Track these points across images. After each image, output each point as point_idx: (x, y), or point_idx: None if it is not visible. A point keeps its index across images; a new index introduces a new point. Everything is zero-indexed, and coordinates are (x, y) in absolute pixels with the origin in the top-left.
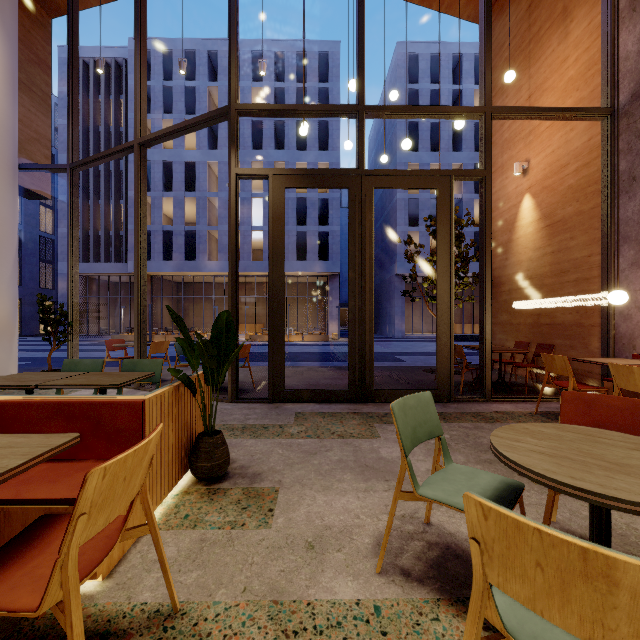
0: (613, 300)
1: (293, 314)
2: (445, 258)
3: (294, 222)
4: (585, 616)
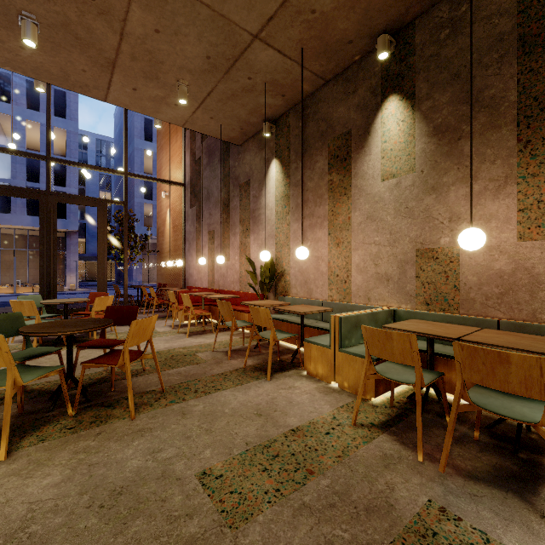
0: (167, 265)
1: (24, 266)
2: (102, 242)
3: (24, 177)
4: (24, 311)
